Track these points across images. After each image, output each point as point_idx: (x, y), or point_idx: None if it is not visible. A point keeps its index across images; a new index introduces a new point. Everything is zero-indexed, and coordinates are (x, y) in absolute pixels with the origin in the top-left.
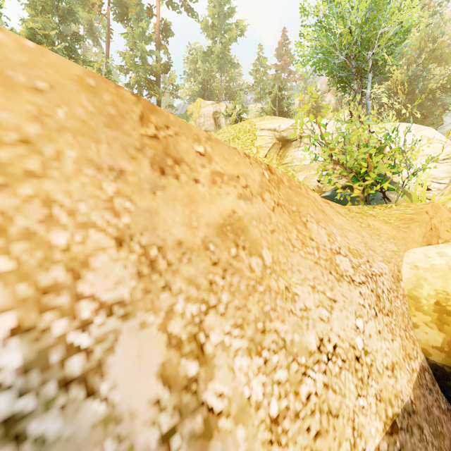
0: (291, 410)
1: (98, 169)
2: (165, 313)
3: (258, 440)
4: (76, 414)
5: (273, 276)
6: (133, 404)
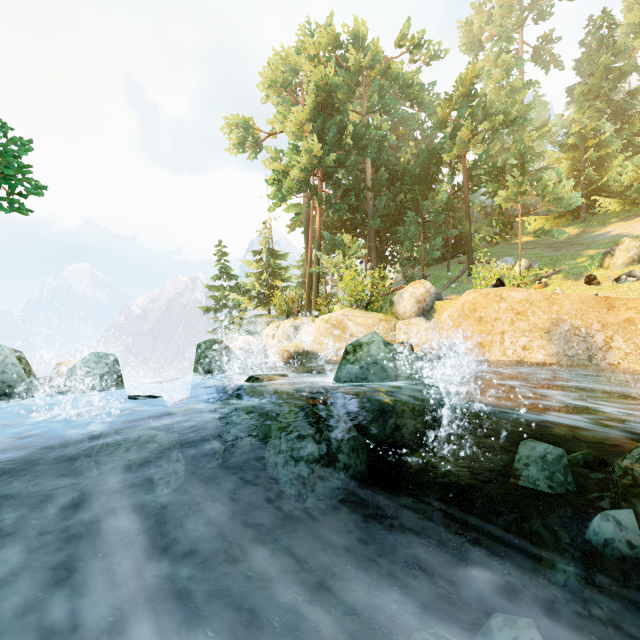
0: (632, 353)
1: (595, 312)
2: (605, 333)
3: (621, 353)
4: (590, 339)
5: (638, 331)
6: (598, 341)
